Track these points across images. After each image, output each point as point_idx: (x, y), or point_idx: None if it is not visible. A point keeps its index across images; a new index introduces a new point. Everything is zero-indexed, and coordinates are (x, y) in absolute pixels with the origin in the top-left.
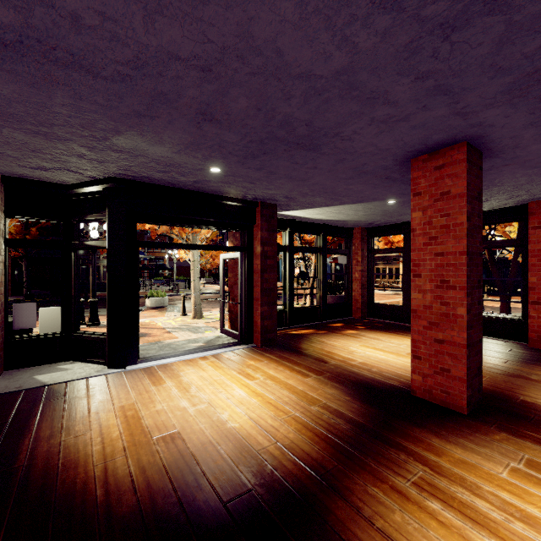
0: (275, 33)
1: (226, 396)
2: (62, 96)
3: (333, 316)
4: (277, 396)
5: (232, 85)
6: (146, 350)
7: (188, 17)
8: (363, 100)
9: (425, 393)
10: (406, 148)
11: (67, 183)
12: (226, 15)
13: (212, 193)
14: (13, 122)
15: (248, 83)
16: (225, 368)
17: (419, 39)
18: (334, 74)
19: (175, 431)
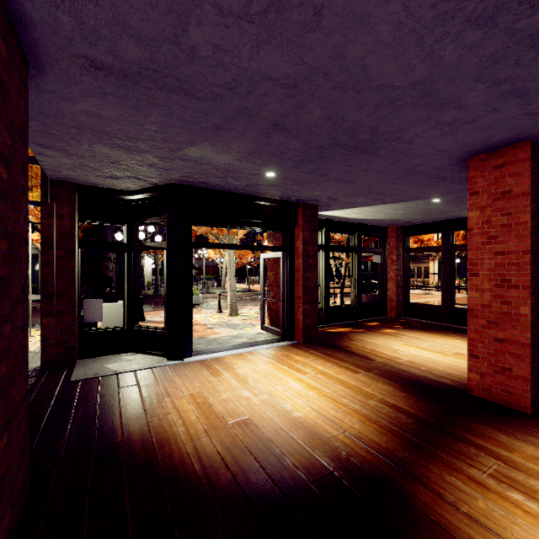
0: (367, 52)
1: (283, 388)
2: (156, 115)
3: (368, 315)
4: (332, 389)
5: (311, 99)
6: (196, 344)
7: (292, 44)
8: (434, 106)
9: (483, 392)
10: (464, 148)
11: (130, 189)
12: (326, 40)
13: (259, 196)
14: (106, 139)
15: (326, 96)
16: (274, 363)
17: (505, 49)
18: (411, 84)
19: (246, 418)
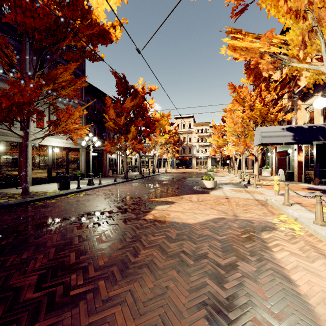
0: None
1: None
2: None
3: None
4: None
5: None
6: None
7: None
8: None
9: None
10: None
11: None
12: None
13: None
14: None
15: None
16: None
17: None
18: None
19: None
